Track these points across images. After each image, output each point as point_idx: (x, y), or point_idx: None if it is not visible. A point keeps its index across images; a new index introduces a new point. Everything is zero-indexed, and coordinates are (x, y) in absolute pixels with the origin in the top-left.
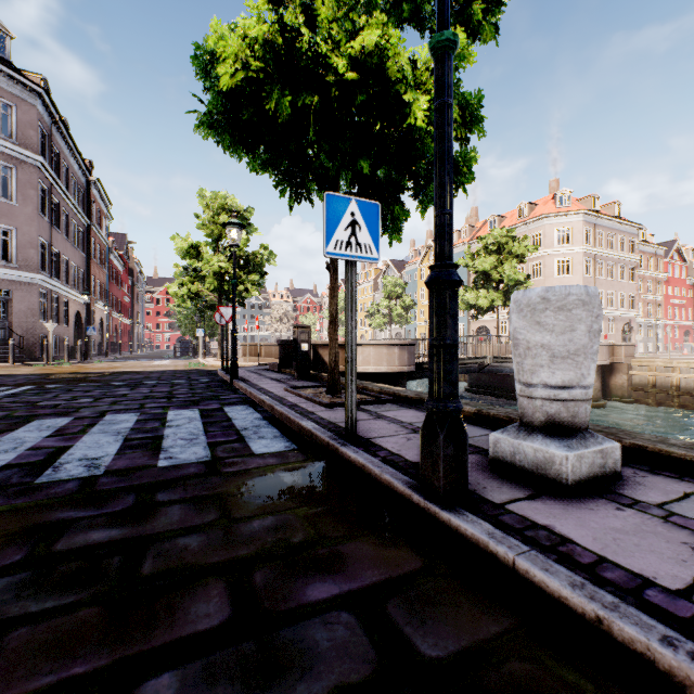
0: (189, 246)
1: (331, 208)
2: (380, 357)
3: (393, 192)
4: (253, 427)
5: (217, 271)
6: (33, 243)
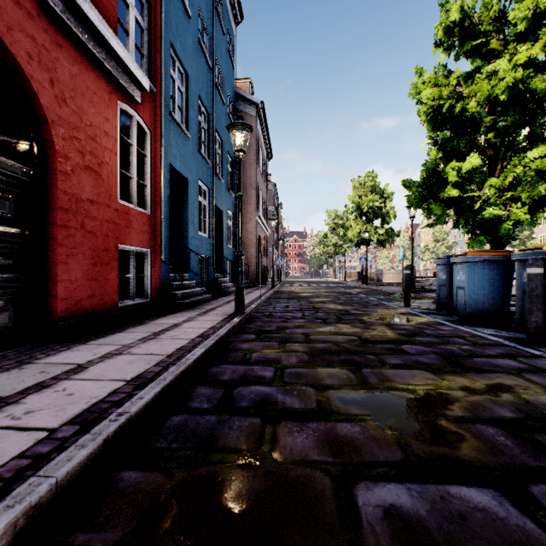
0: (323, 234)
1: (360, 259)
2: (394, 277)
3: (380, 241)
4: (351, 285)
5: (334, 243)
6: (271, 237)
